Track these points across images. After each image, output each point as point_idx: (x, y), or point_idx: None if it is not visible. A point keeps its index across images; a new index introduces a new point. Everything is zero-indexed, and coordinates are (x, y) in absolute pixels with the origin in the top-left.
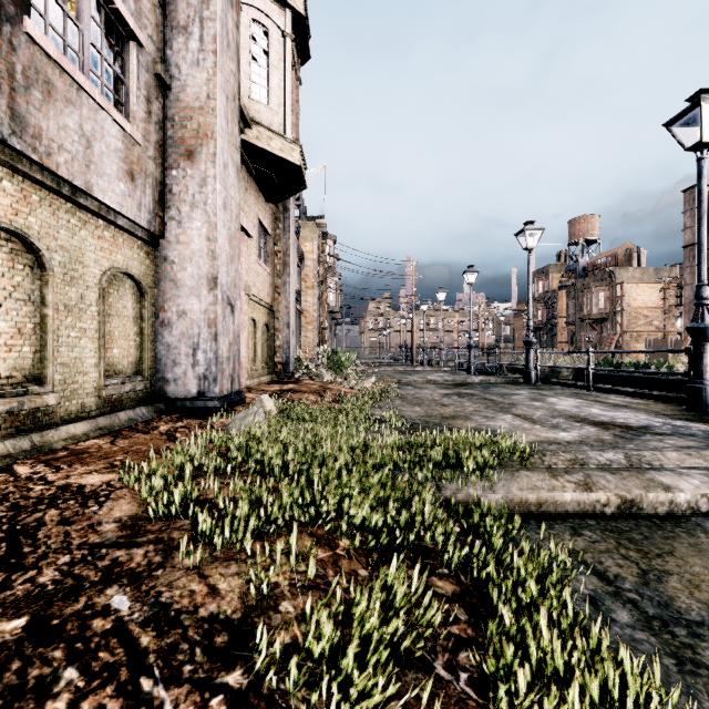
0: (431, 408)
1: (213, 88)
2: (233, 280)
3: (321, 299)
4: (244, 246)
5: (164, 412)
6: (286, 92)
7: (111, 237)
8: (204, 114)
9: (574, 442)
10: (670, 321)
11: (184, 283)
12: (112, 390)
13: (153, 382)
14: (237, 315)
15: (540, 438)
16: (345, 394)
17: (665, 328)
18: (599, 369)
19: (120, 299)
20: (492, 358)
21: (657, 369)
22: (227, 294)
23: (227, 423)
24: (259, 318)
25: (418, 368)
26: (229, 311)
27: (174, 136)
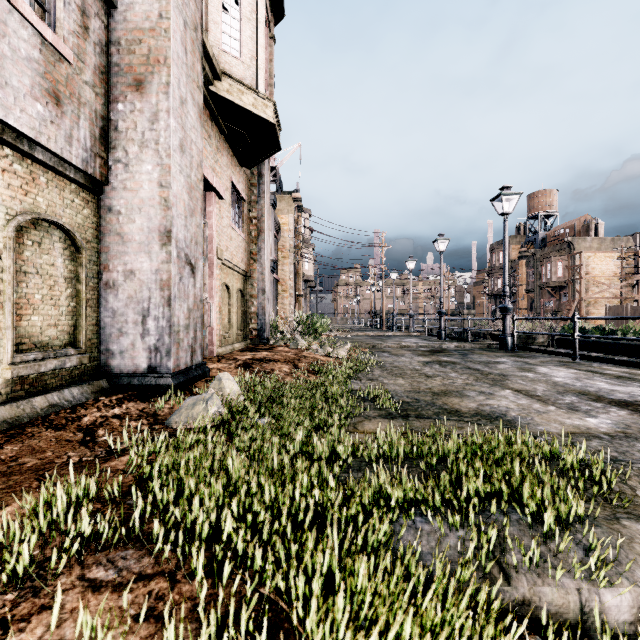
0: (415, 380)
1: (166, 4)
2: (193, 237)
3: (297, 268)
4: (215, 207)
5: (106, 392)
6: (259, 45)
7: (26, 173)
8: (155, 36)
9: (617, 435)
10: (627, 289)
11: (132, 237)
12: (24, 369)
13: (95, 355)
14: (200, 277)
15: (567, 427)
16: (320, 363)
17: (622, 295)
18: (588, 336)
19: (43, 254)
20: (456, 323)
21: (623, 334)
22: (185, 251)
23: (176, 409)
24: (233, 284)
25: (388, 333)
26: (189, 272)
27: (120, 63)
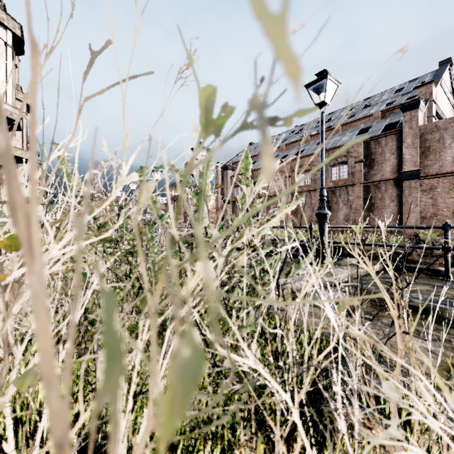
0: None
1: None
2: None
3: None
4: None
5: None
6: (23, 133)
7: None
8: None
9: None
10: None
11: None
12: None
13: None
14: None
15: None
16: None
17: None
18: None
19: None
20: None
21: None
22: None
23: None
24: None
25: None
26: None
27: None
